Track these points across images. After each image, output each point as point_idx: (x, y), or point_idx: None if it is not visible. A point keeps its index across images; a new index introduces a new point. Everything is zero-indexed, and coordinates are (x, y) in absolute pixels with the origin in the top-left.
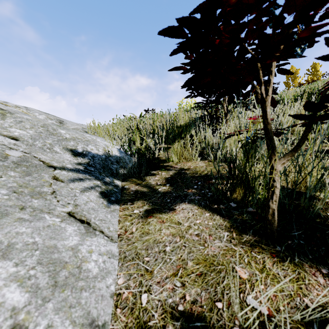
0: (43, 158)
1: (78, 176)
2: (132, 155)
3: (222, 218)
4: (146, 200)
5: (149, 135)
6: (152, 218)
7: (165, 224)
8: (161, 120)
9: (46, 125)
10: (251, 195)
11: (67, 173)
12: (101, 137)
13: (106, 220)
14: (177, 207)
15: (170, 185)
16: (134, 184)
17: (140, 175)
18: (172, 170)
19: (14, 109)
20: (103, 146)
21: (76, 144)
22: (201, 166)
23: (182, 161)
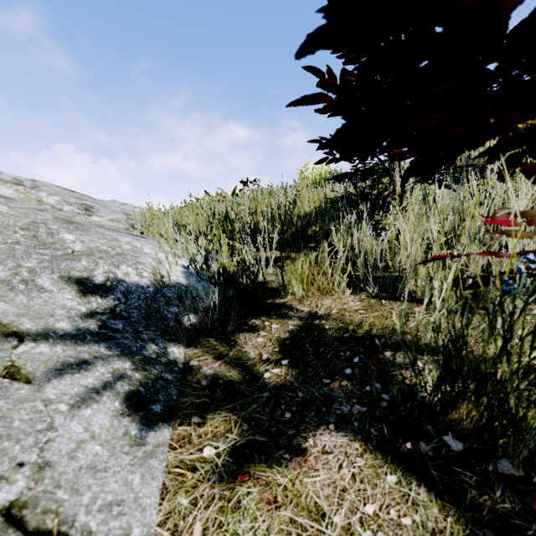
0: (0, 311)
1: (79, 354)
2: (209, 289)
3: (435, 500)
4: (234, 410)
5: (247, 234)
6: (247, 482)
7: (281, 513)
8: (270, 201)
9: (35, 225)
10: (512, 432)
11: (49, 349)
12: (154, 240)
13: (125, 501)
14: (310, 444)
15: (291, 364)
16: (212, 355)
17: (225, 330)
18: (294, 318)
19: (0, 186)
20: (152, 264)
21: (92, 265)
22: (353, 310)
23: (312, 293)
